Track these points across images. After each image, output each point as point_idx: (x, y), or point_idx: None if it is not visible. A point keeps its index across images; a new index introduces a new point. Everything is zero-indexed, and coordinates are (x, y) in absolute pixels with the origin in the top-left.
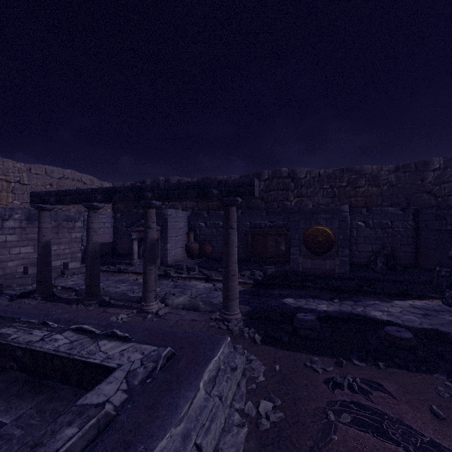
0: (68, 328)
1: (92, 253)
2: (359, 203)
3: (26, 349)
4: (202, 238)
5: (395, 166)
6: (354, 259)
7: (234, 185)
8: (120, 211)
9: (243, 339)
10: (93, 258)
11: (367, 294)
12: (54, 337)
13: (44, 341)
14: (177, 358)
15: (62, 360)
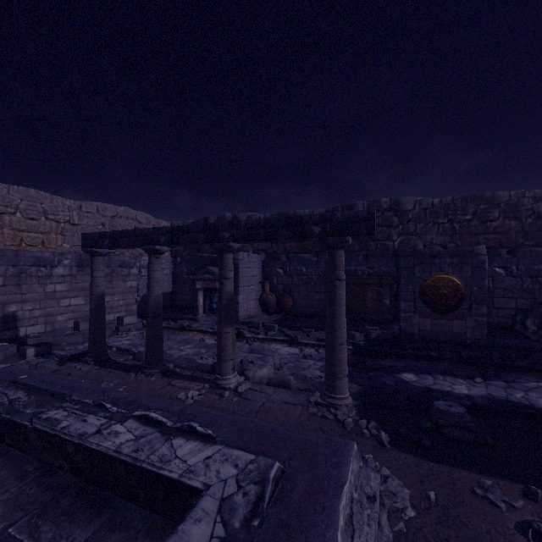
0: (130, 415)
1: (154, 310)
2: (490, 242)
3: (79, 445)
4: (280, 288)
5: None
6: (489, 319)
7: (343, 220)
8: (179, 255)
9: (362, 438)
10: (155, 316)
11: (522, 370)
12: (114, 429)
13: (101, 434)
14: (289, 479)
15: (126, 467)
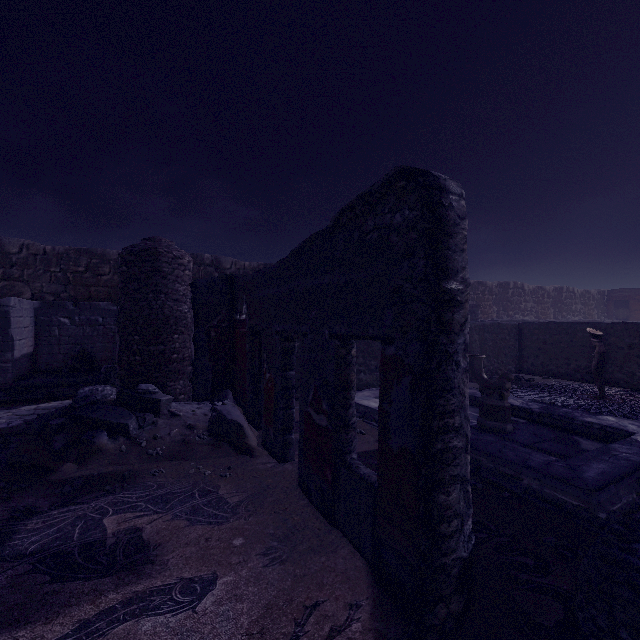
0: None
1: None
2: (101, 294)
3: None
4: None
5: None
6: (58, 364)
7: None
8: None
9: None
10: None
11: (3, 404)
12: None
13: None
14: None
15: None
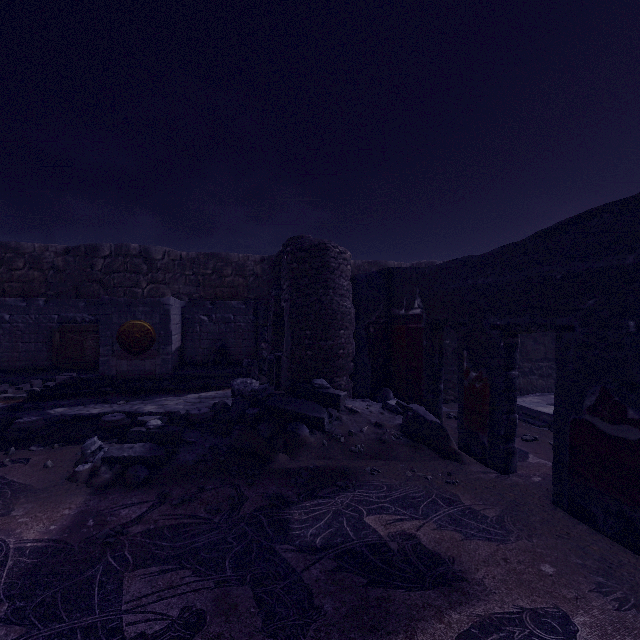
0: None
1: None
2: (225, 294)
3: None
4: None
5: (261, 257)
6: (199, 357)
7: None
8: None
9: None
10: None
11: (171, 391)
12: None
13: None
14: None
15: None
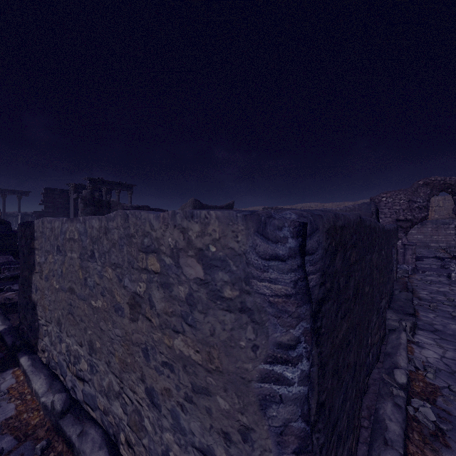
0: None
1: None
2: None
3: None
4: None
5: None
6: None
7: None
8: None
9: None
10: None
11: None
12: None
13: None
14: None
15: None
